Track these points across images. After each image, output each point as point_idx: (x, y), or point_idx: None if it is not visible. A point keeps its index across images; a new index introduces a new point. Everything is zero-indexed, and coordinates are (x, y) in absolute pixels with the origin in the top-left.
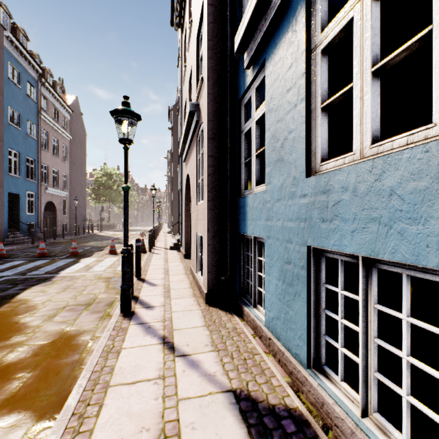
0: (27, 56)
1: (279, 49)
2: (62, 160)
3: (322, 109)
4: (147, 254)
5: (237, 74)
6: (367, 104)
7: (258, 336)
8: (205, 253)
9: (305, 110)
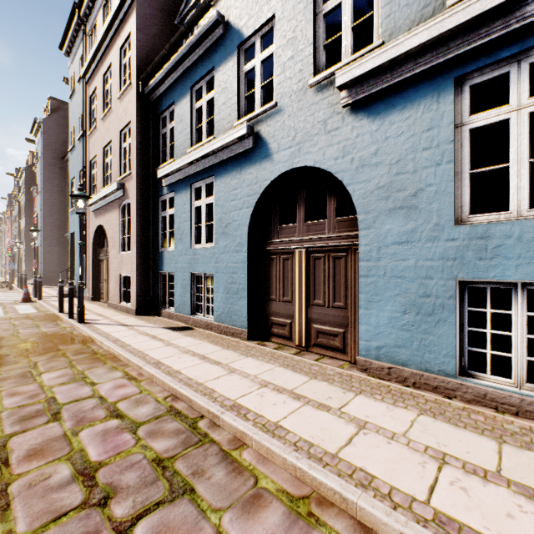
0: None
1: (181, 194)
2: None
3: (195, 226)
4: (40, 301)
5: (157, 181)
6: (205, 232)
7: (171, 318)
8: (134, 285)
9: (190, 225)
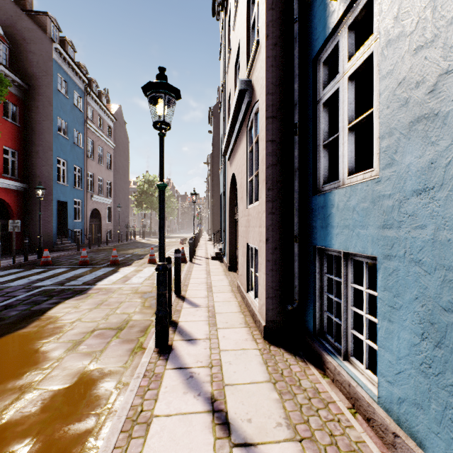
0: (74, 67)
1: None
2: (106, 168)
3: None
4: (187, 264)
5: (311, 21)
6: None
7: (363, 415)
8: (262, 271)
9: None
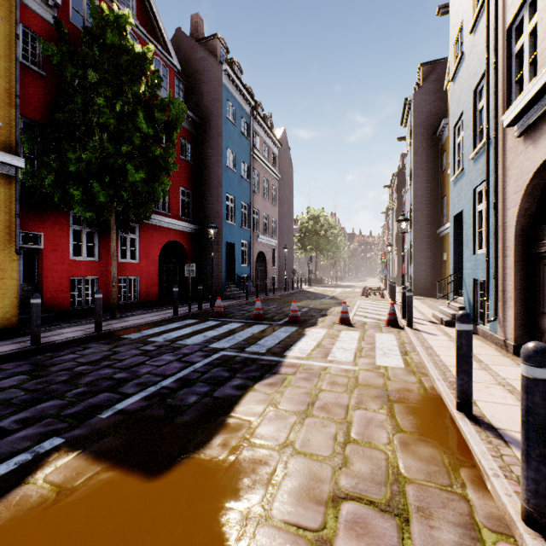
0: (241, 89)
1: None
2: (271, 204)
3: None
4: (408, 331)
5: None
6: None
7: None
8: None
9: None
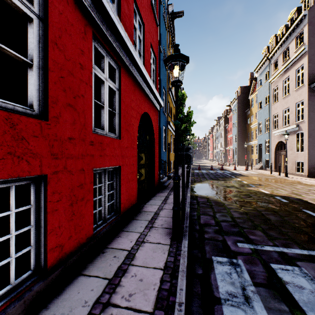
0: None
1: None
2: None
3: None
4: (253, 170)
5: None
6: None
7: None
8: (305, 165)
9: None
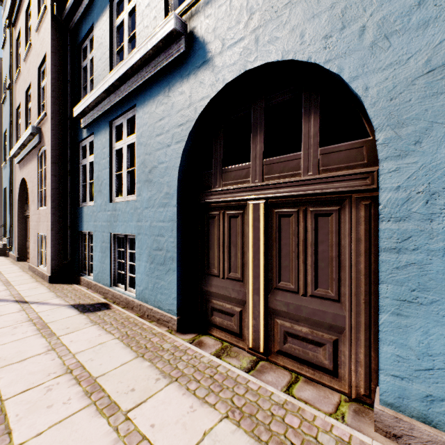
0: None
1: (100, 135)
2: None
3: (116, 175)
4: None
5: (77, 124)
6: (126, 181)
7: (90, 288)
8: (49, 247)
9: (110, 173)
